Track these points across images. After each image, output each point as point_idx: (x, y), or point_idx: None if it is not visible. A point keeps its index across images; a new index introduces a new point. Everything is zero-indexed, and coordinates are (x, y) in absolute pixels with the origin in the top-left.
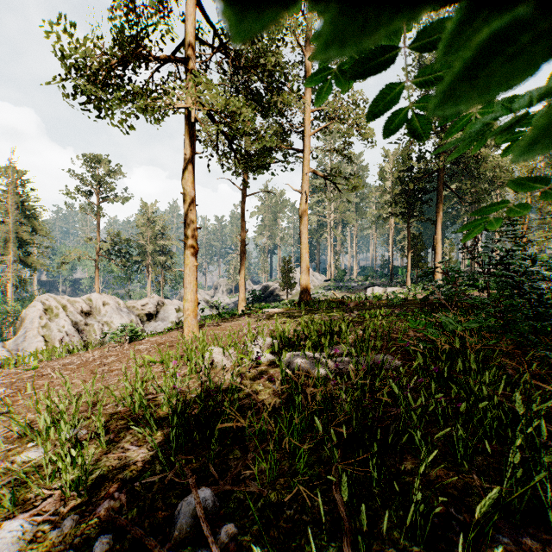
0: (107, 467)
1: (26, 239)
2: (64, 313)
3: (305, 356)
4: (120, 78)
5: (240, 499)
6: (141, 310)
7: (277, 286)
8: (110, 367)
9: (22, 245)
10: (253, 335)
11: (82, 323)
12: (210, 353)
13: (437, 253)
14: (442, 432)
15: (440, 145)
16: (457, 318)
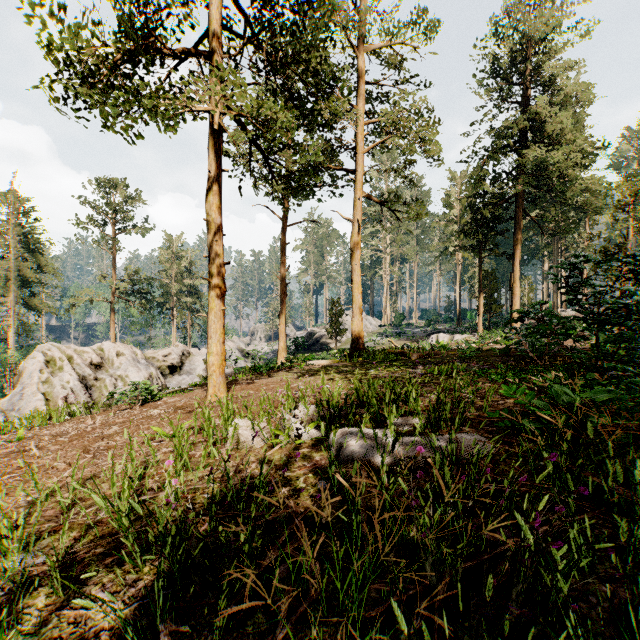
0: (52, 639)
1: (30, 277)
2: (69, 366)
3: (363, 436)
4: (127, 75)
5: None
6: (163, 361)
7: (324, 333)
8: (109, 442)
9: (26, 284)
10: (293, 399)
11: (91, 378)
12: (233, 430)
13: (515, 293)
14: None
15: (518, 165)
16: (557, 379)
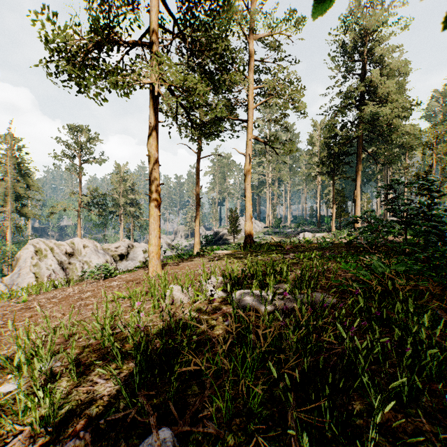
0: (76, 401)
1: (21, 193)
2: (51, 254)
3: (253, 294)
4: (95, 58)
5: (198, 440)
6: (115, 251)
7: (225, 232)
8: (86, 302)
9: (19, 198)
10: (206, 274)
11: (66, 263)
12: (170, 291)
13: (357, 204)
14: (398, 382)
15: (359, 116)
16: (380, 260)
